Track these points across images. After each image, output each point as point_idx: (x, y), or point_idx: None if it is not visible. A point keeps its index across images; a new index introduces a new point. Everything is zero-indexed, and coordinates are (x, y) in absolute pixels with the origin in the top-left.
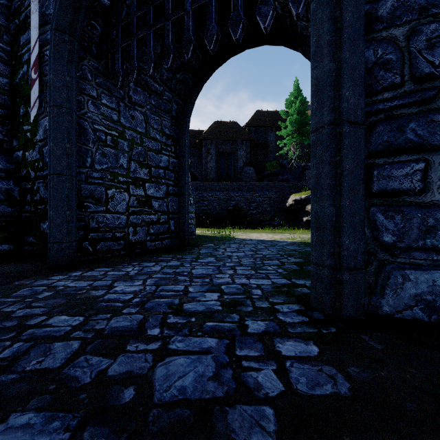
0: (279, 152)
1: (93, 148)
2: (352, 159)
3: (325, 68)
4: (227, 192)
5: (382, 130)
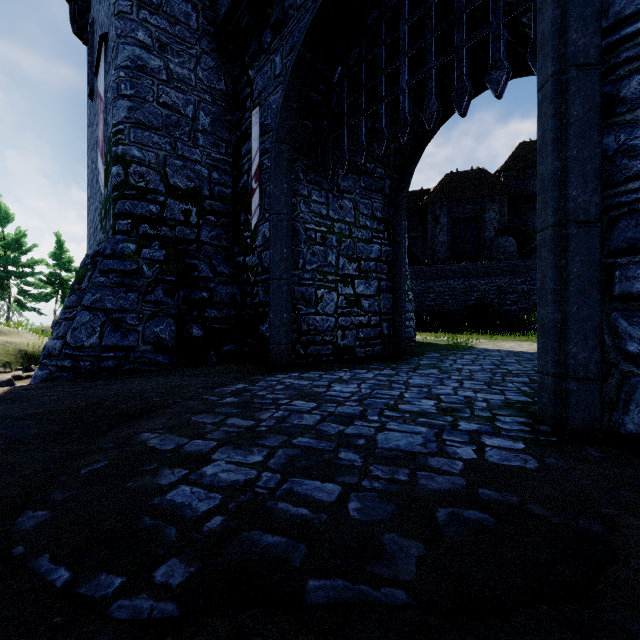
0: None
1: (305, 248)
2: (581, 262)
3: (549, 167)
4: (467, 279)
5: (625, 226)
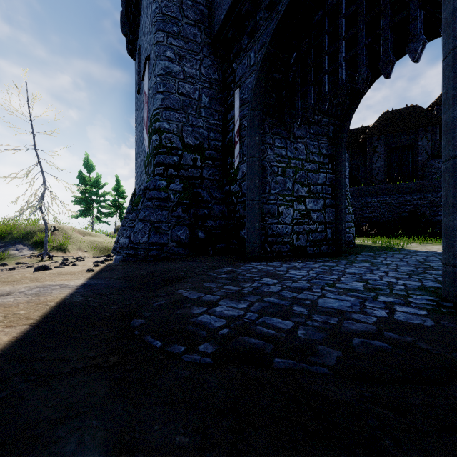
0: None
1: (270, 179)
2: None
3: (450, 115)
4: (401, 196)
5: None
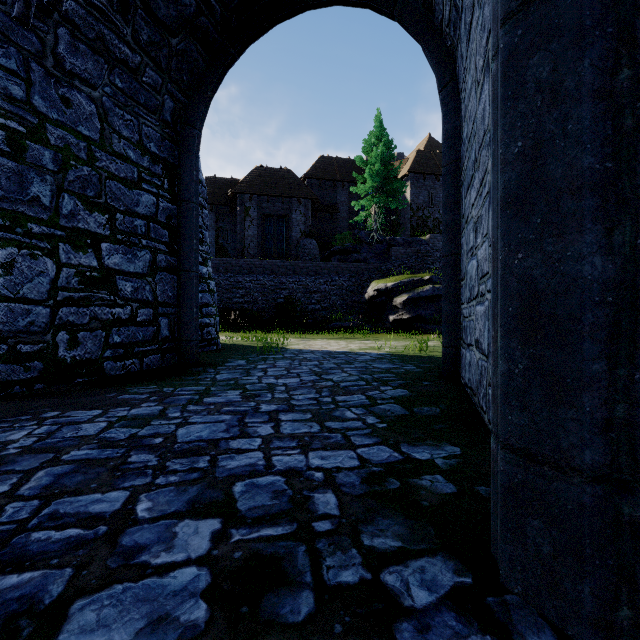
0: (354, 219)
1: None
2: None
3: None
4: (276, 276)
5: None
